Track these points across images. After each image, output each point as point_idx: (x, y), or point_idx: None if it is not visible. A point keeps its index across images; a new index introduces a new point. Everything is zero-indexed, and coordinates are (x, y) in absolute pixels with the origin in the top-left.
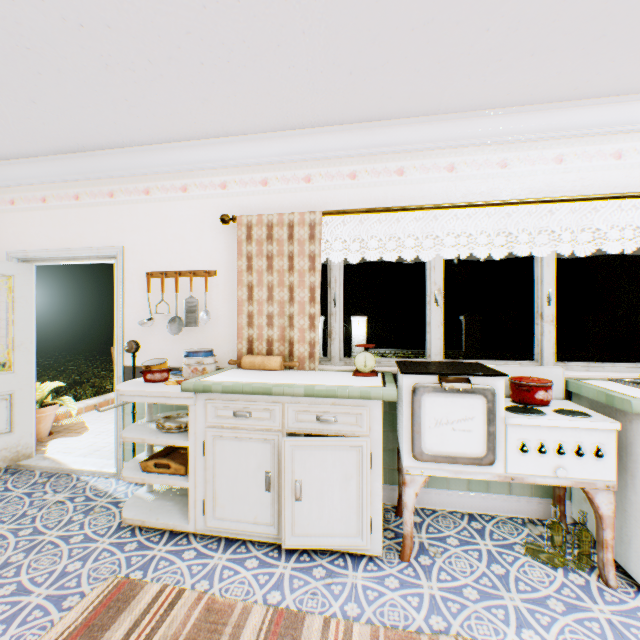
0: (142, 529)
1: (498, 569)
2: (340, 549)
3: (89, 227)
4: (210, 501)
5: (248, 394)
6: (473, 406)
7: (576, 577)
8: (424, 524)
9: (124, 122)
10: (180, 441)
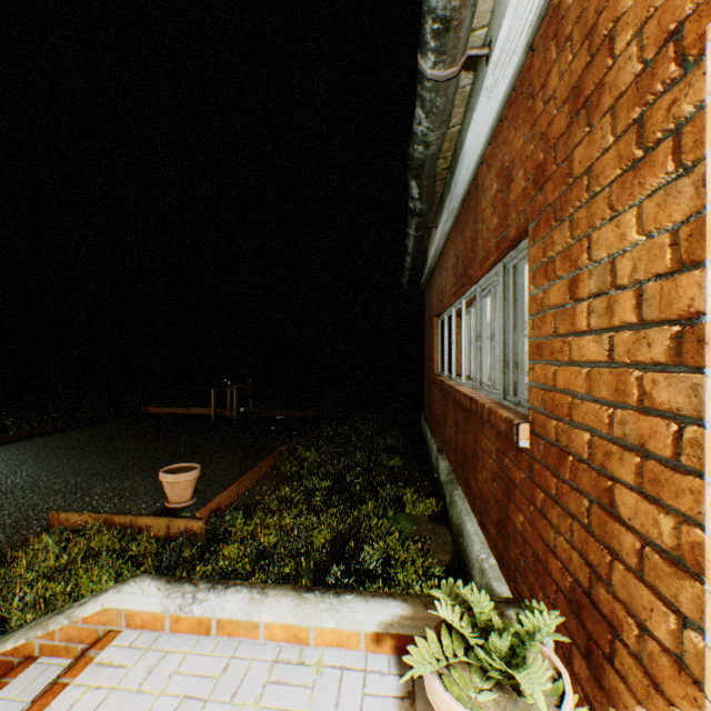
0: None
1: None
2: None
3: None
4: None
5: None
6: None
7: None
8: None
9: None
10: None
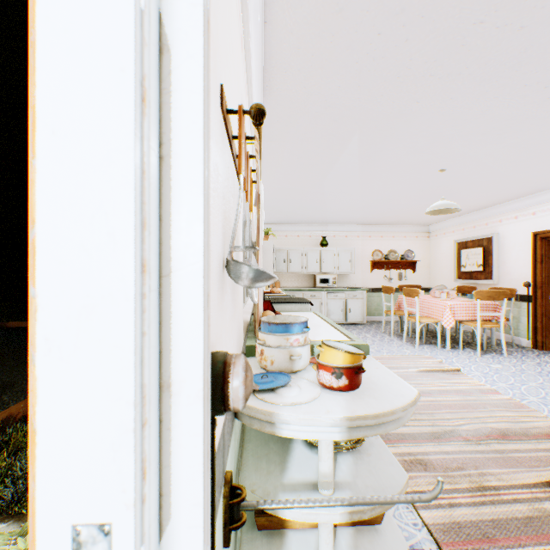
0: None
1: None
2: None
3: None
4: None
5: None
6: None
7: None
8: None
9: None
10: None
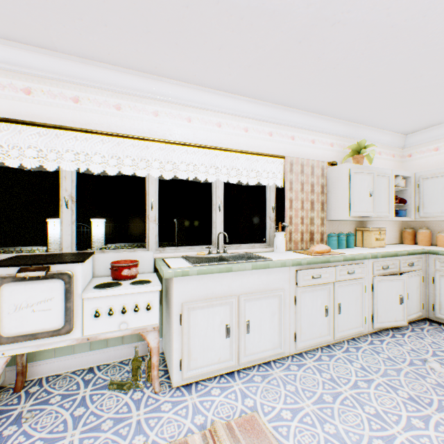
0: None
1: (80, 411)
2: None
3: None
4: None
5: None
6: (53, 289)
7: (139, 394)
8: (39, 392)
9: None
10: None
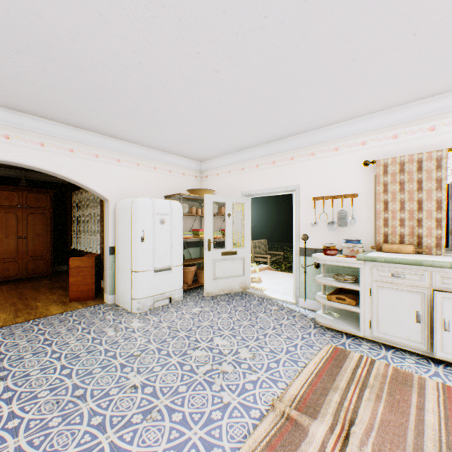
0: (327, 329)
1: None
2: None
3: (279, 177)
4: (374, 321)
5: (403, 264)
6: None
7: None
8: None
9: (311, 122)
10: (353, 286)
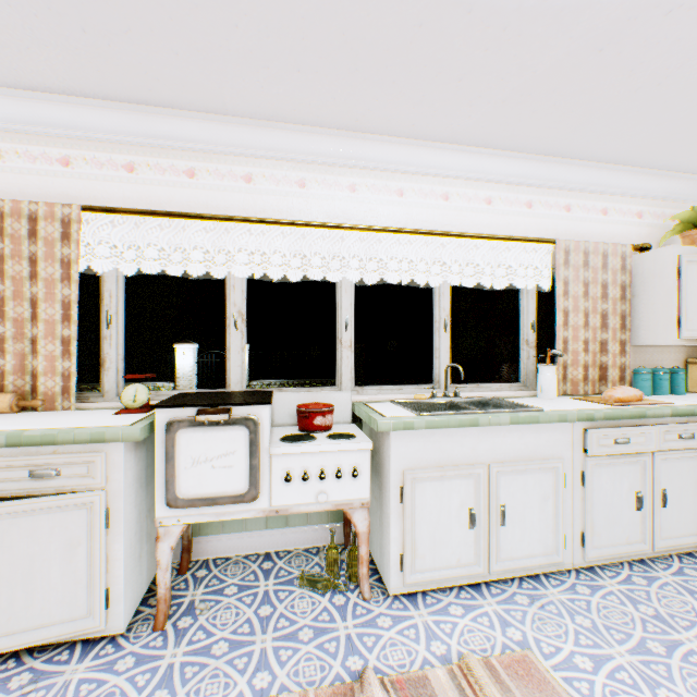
0: None
1: (266, 610)
2: (65, 639)
3: None
4: None
5: None
6: (236, 439)
7: (340, 598)
8: (208, 577)
9: None
10: None
